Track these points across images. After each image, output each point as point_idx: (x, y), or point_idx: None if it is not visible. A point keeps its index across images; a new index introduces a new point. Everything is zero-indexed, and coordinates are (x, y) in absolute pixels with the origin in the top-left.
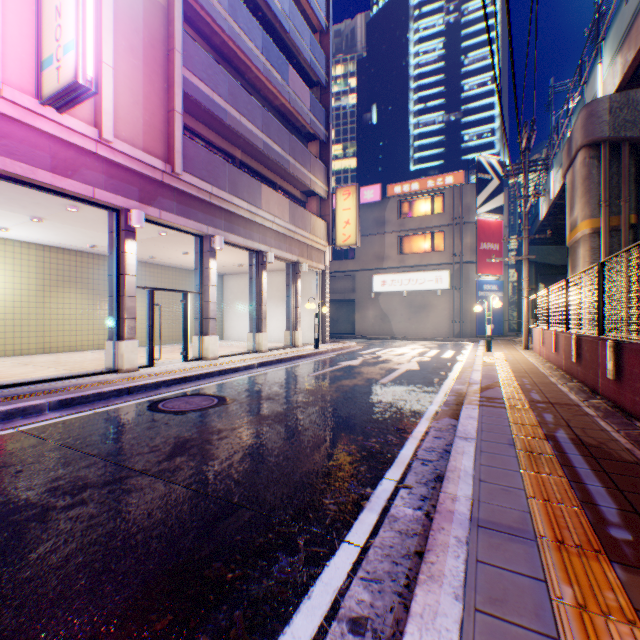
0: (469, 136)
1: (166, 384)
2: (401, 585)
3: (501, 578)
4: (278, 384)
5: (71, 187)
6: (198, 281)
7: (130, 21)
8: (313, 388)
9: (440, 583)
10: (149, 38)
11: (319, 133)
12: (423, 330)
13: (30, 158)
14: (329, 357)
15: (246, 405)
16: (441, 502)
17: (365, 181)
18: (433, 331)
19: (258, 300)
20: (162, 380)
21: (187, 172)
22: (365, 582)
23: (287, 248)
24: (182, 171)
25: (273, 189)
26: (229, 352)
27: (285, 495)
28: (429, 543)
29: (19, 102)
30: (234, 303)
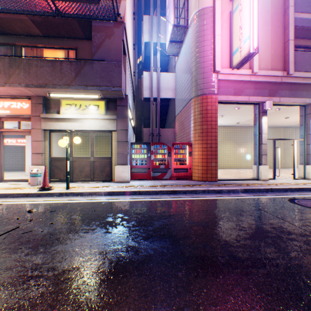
0: None
1: (289, 190)
2: None
3: None
4: None
5: (239, 99)
6: (299, 132)
7: (263, 10)
8: None
9: None
10: (273, 11)
11: None
12: None
13: (226, 93)
14: None
15: None
16: None
17: None
18: None
19: None
20: (287, 187)
21: (295, 71)
22: None
23: None
24: (292, 72)
25: None
26: None
27: None
28: None
29: (224, 73)
30: None
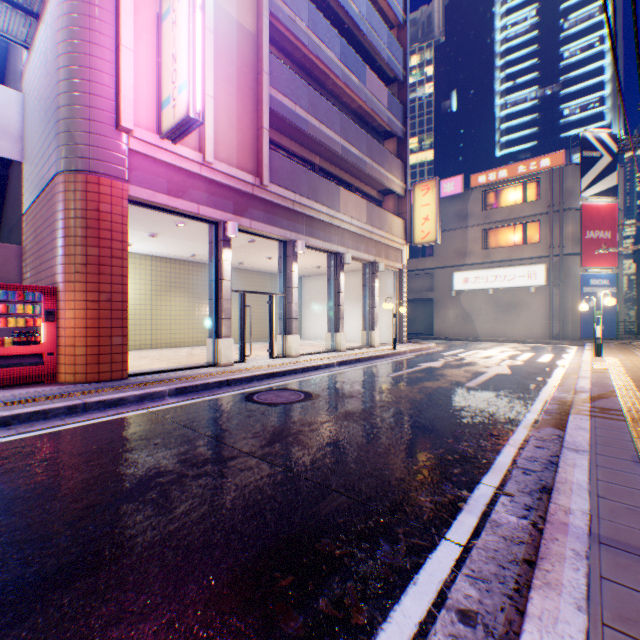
0: (570, 109)
1: (257, 378)
2: (510, 588)
3: (632, 599)
4: (359, 383)
5: (182, 206)
6: (282, 284)
7: (226, 54)
8: (394, 388)
9: (558, 591)
10: (241, 66)
11: (396, 130)
12: (512, 331)
13: (152, 185)
14: (407, 358)
15: (331, 401)
16: (551, 513)
17: (443, 173)
18: (524, 332)
19: (336, 301)
20: (254, 374)
21: (273, 183)
22: (470, 579)
23: (364, 248)
24: (269, 183)
25: (350, 191)
26: (308, 351)
27: (379, 488)
28: (541, 551)
29: (145, 139)
30: (311, 304)
